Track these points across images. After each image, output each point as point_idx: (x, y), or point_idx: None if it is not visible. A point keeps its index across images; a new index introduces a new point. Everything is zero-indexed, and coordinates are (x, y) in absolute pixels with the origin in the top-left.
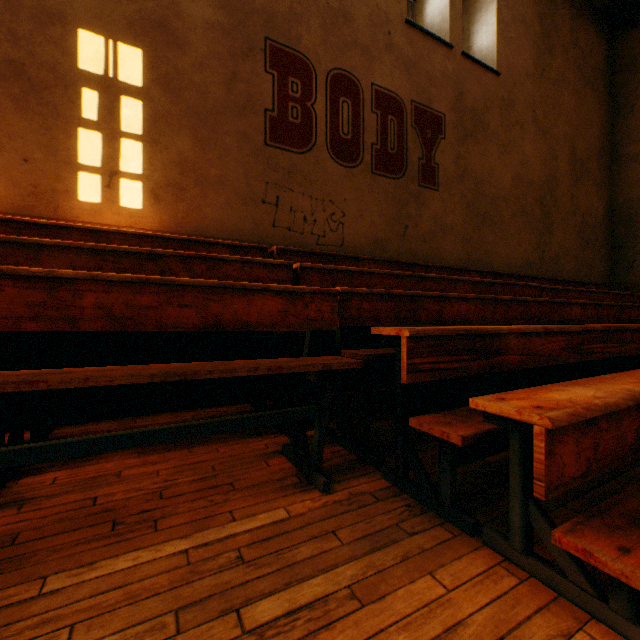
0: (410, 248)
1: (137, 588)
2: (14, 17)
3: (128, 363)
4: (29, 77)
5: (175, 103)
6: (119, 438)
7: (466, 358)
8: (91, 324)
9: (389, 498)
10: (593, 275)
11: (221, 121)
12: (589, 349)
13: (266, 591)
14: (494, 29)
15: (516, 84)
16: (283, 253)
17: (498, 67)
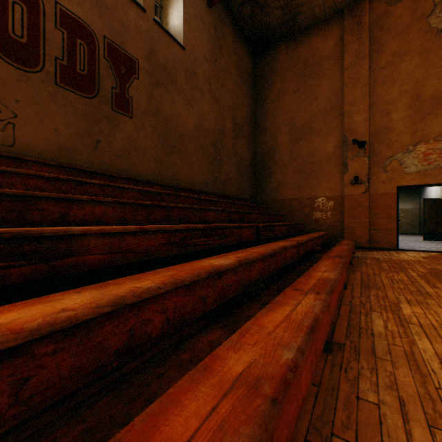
0: (103, 160)
1: None
2: None
3: None
4: None
5: None
6: None
7: (1, 265)
8: None
9: None
10: (246, 194)
11: None
12: (193, 243)
13: None
14: (182, 16)
15: (198, 61)
16: None
17: (184, 44)
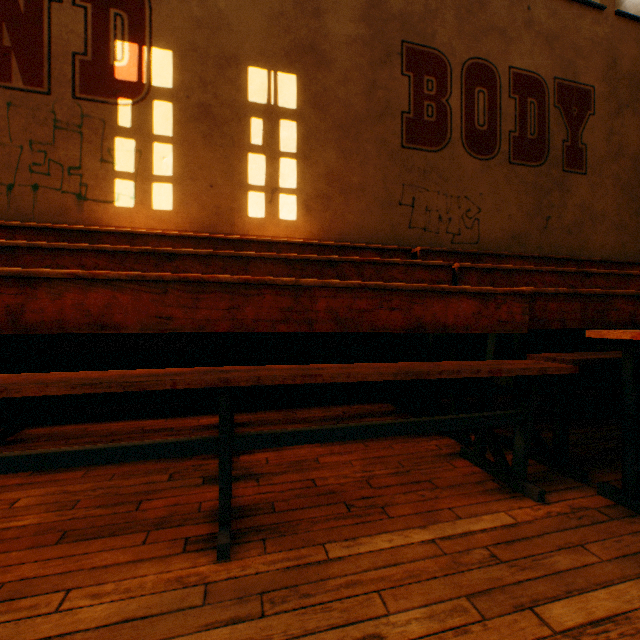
0: (552, 241)
1: (411, 568)
2: (203, 67)
3: (307, 360)
4: (213, 115)
5: (322, 119)
6: (358, 429)
7: None
8: (322, 326)
9: (623, 518)
10: None
11: (361, 130)
12: None
13: (547, 595)
14: None
15: None
16: (426, 254)
17: None
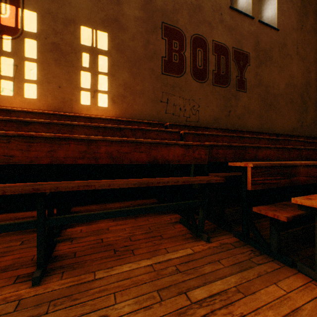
0: (231, 122)
1: (135, 279)
2: (55, 23)
3: (107, 178)
4: (61, 49)
5: (121, 57)
6: (118, 212)
7: (279, 178)
8: (103, 160)
9: (240, 246)
10: None
11: (142, 64)
12: None
13: (195, 285)
14: (275, 7)
15: (287, 34)
16: (172, 126)
17: (277, 26)
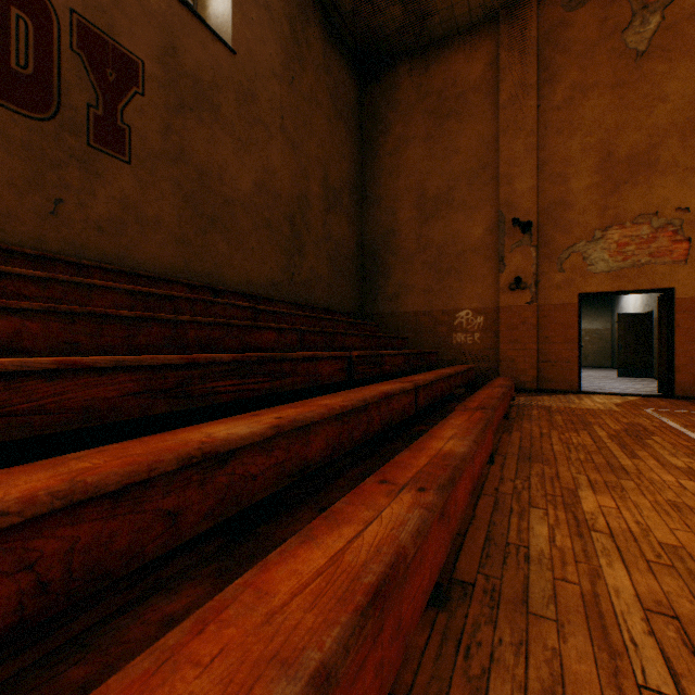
0: (69, 236)
1: None
2: None
3: None
4: None
5: None
6: None
7: None
8: None
9: None
10: (346, 304)
11: None
12: (209, 389)
13: None
14: None
15: (260, 77)
16: None
17: (235, 44)
